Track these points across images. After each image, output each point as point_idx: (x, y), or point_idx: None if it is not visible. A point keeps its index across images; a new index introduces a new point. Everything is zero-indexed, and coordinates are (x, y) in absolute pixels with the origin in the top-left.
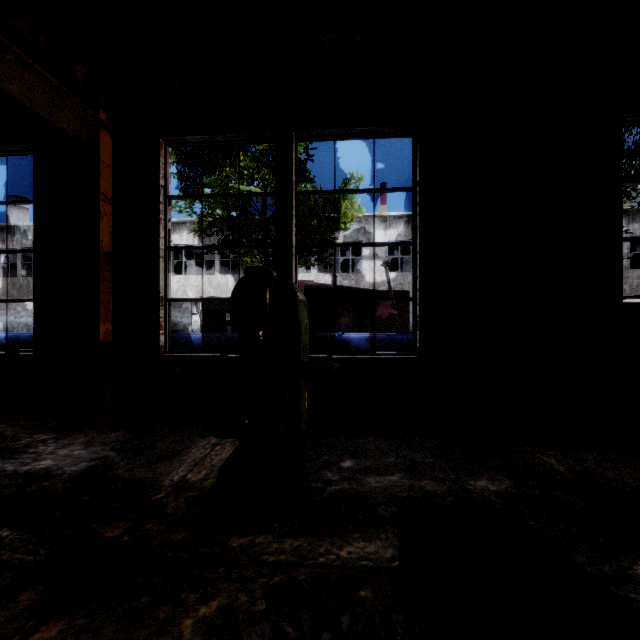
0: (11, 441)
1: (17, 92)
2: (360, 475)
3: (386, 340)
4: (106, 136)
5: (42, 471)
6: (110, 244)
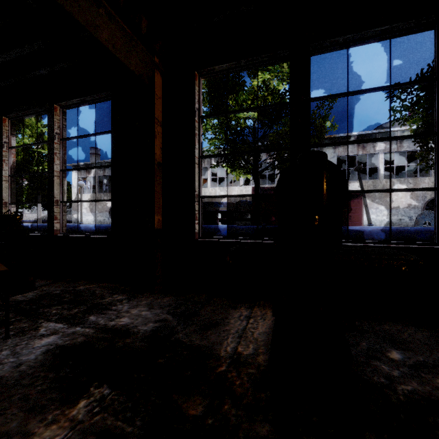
0: (100, 299)
1: (105, 40)
2: (424, 373)
3: (375, 231)
4: (158, 76)
5: (123, 327)
6: (160, 156)
